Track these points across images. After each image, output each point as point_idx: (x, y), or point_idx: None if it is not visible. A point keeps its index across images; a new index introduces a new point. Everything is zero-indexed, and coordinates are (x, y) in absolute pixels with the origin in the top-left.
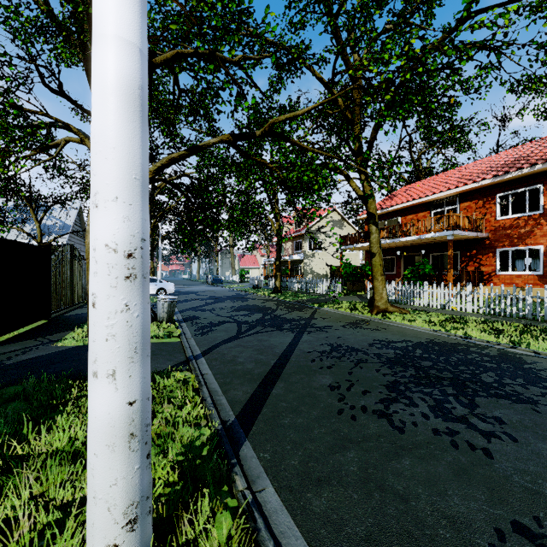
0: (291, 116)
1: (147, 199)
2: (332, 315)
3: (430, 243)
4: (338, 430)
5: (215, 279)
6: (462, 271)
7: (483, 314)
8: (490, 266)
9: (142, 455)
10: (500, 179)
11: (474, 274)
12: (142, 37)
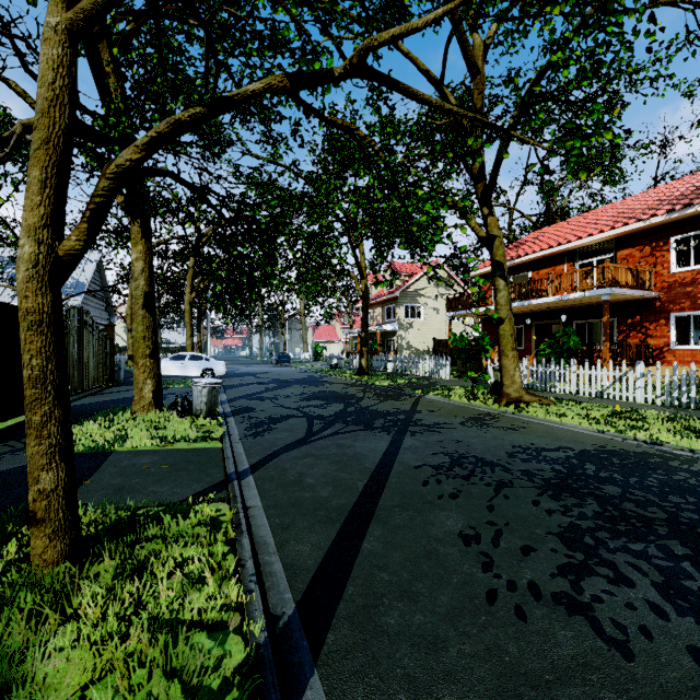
0: (403, 31)
1: None
2: (443, 407)
3: (573, 306)
4: (498, 647)
5: (281, 357)
6: (623, 344)
7: (662, 406)
8: (661, 337)
9: None
10: (677, 214)
11: (639, 349)
12: None
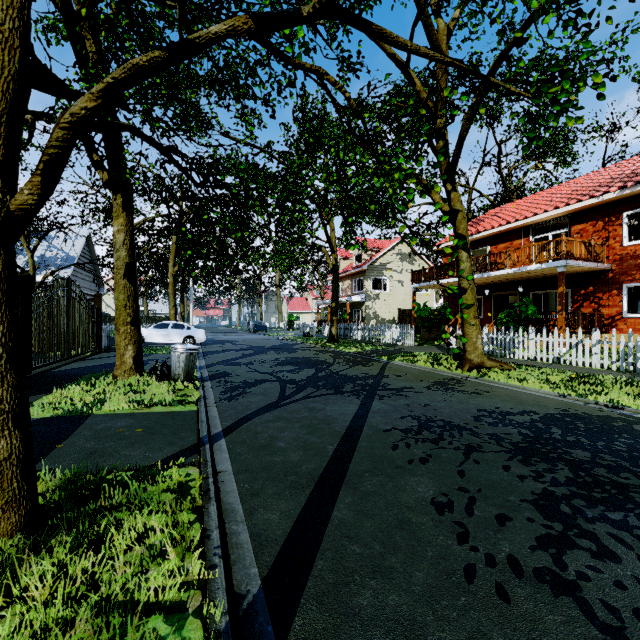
0: None
1: None
2: (409, 372)
3: (530, 278)
4: (481, 635)
5: (258, 326)
6: (577, 313)
7: (618, 372)
8: (613, 307)
9: None
10: (629, 191)
11: (593, 318)
12: None
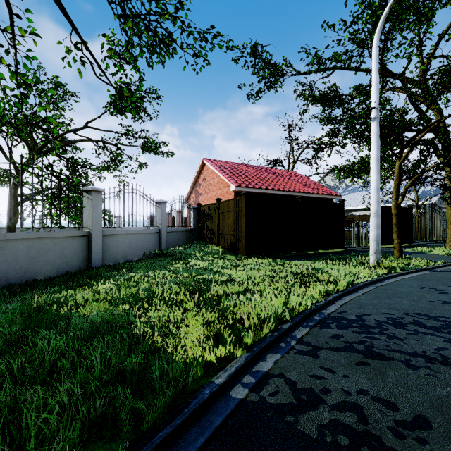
0: None
1: (378, 204)
2: None
3: None
4: None
5: None
6: None
7: None
8: None
9: (376, 244)
10: None
11: None
12: (377, 178)
